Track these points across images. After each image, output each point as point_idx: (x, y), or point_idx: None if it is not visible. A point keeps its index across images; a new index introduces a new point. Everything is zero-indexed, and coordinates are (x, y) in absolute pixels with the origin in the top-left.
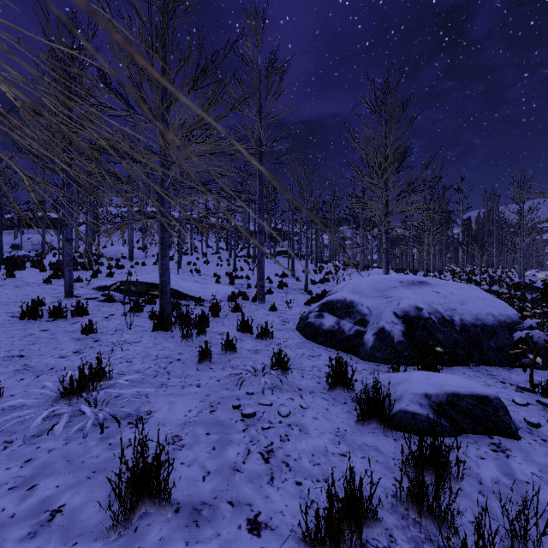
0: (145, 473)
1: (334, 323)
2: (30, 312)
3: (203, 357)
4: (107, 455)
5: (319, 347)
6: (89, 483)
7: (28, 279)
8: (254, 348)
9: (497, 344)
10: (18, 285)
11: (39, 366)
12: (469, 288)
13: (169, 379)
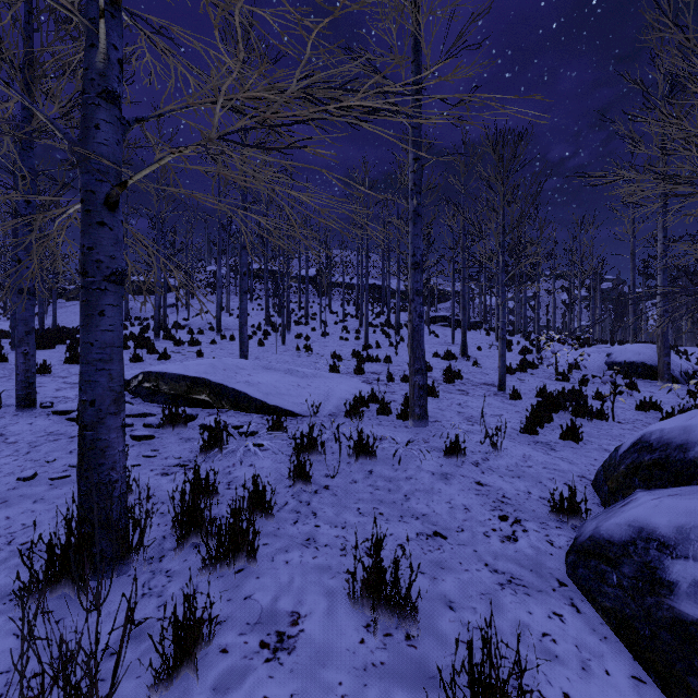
0: None
1: None
2: None
3: None
4: None
5: None
6: None
7: None
8: None
9: None
10: None
11: None
12: None
13: None
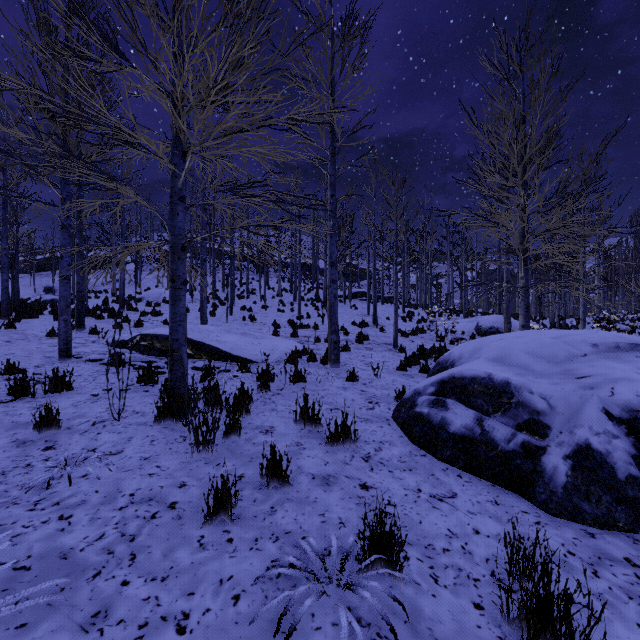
0: None
1: (471, 422)
2: None
3: (217, 507)
4: None
5: (445, 468)
6: None
7: (31, 331)
8: (323, 472)
9: None
10: (11, 339)
11: None
12: None
13: (123, 587)
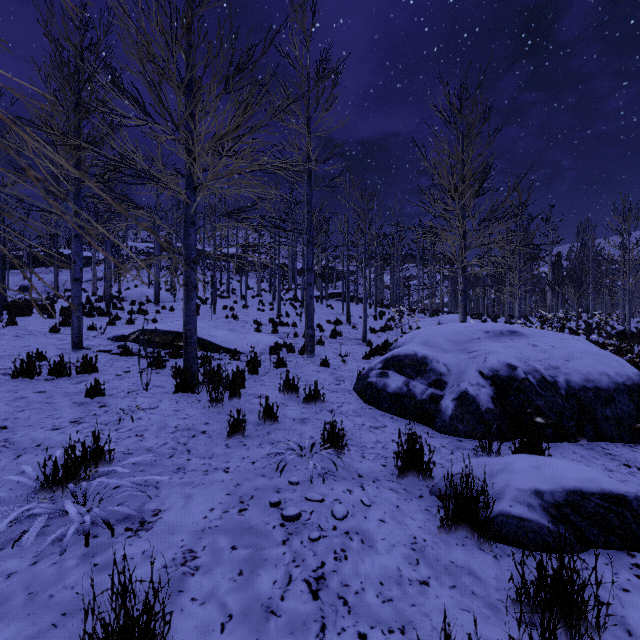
0: (128, 634)
1: (402, 384)
2: (25, 368)
3: (234, 429)
4: (88, 585)
5: (383, 414)
6: (53, 635)
7: (32, 327)
8: (301, 417)
9: (614, 413)
10: (19, 334)
11: (23, 441)
12: (574, 340)
13: (188, 461)
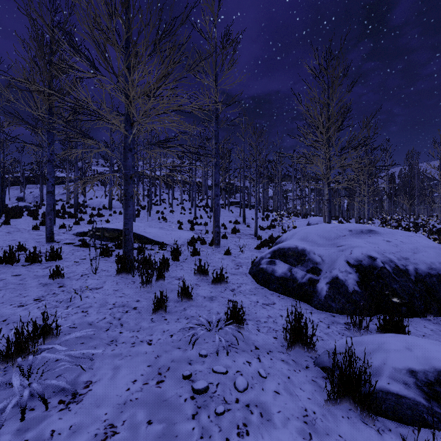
0: None
1: (286, 270)
2: (7, 257)
3: (158, 307)
4: None
5: (272, 293)
6: None
7: (21, 226)
8: (210, 295)
9: None
10: (10, 231)
11: None
12: (417, 237)
13: (120, 333)
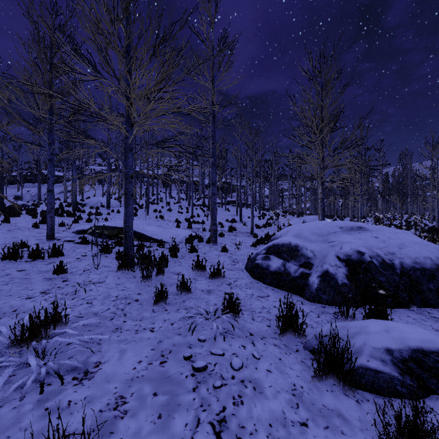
0: None
1: (280, 265)
2: (11, 253)
3: (159, 298)
4: (38, 427)
5: (267, 287)
6: None
7: (20, 224)
8: (207, 289)
9: (436, 287)
10: (10, 229)
11: (4, 307)
12: (404, 234)
13: (124, 322)
